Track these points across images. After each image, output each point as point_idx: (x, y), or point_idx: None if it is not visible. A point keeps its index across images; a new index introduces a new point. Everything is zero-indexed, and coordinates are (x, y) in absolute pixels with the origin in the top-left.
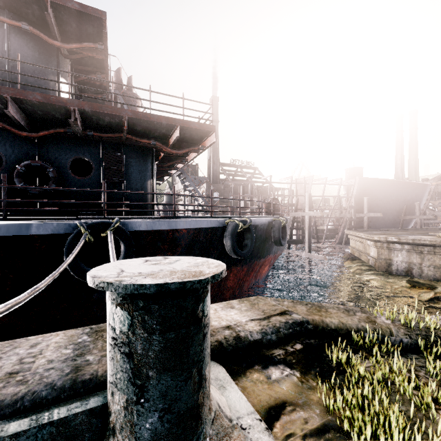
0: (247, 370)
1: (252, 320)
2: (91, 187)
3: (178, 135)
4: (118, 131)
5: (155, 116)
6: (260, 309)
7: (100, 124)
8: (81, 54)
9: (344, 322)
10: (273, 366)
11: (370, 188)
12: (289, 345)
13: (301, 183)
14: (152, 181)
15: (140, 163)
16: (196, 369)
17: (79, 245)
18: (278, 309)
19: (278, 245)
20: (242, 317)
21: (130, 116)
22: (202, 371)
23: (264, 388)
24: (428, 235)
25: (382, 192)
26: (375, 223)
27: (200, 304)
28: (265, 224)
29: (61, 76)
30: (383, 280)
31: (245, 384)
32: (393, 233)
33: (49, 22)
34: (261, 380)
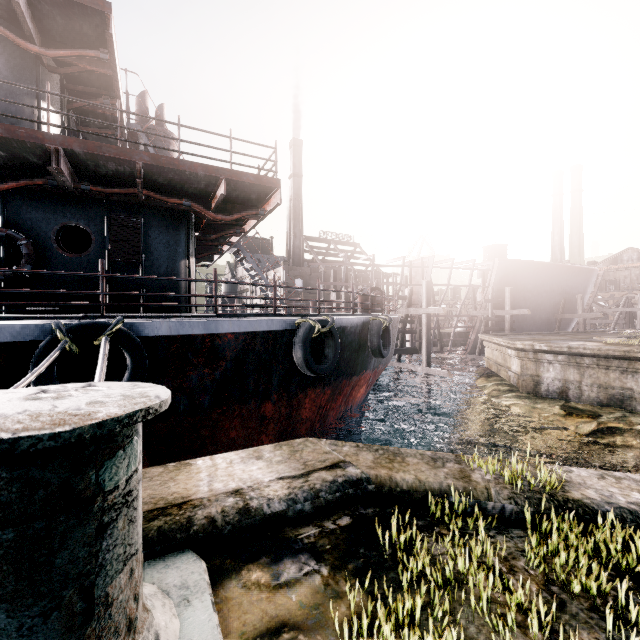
0: (245, 566)
1: (281, 478)
2: (89, 270)
3: (223, 192)
4: (133, 185)
5: (186, 163)
6: (302, 459)
7: (103, 173)
8: (76, 67)
9: (423, 479)
10: (290, 558)
11: (514, 274)
12: (330, 519)
13: (417, 266)
14: (188, 261)
15: (168, 234)
16: (75, 590)
17: (48, 359)
18: (330, 458)
19: (378, 356)
20: (268, 473)
21: (147, 161)
22: (94, 592)
23: (260, 598)
24: (591, 341)
25: (531, 280)
26: (521, 324)
27: (88, 472)
28: (358, 326)
29: (43, 99)
30: (528, 405)
31: (231, 593)
32: (545, 339)
33: (19, 14)
34: (261, 584)
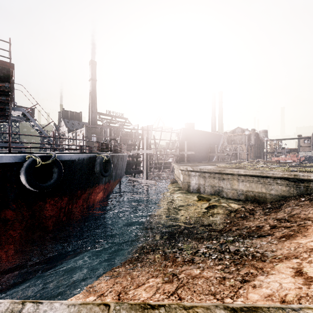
0: None
1: None
2: None
3: None
4: None
5: None
6: None
7: None
8: None
9: None
10: None
11: (190, 135)
12: None
13: (145, 130)
14: None
15: None
16: None
17: None
18: None
19: (101, 176)
20: None
21: None
22: None
23: None
24: (214, 165)
25: (197, 138)
26: (194, 158)
27: None
28: (84, 160)
29: None
30: (184, 196)
31: None
32: (197, 165)
33: None
34: None
